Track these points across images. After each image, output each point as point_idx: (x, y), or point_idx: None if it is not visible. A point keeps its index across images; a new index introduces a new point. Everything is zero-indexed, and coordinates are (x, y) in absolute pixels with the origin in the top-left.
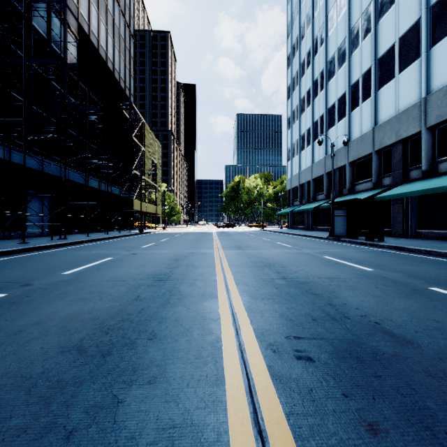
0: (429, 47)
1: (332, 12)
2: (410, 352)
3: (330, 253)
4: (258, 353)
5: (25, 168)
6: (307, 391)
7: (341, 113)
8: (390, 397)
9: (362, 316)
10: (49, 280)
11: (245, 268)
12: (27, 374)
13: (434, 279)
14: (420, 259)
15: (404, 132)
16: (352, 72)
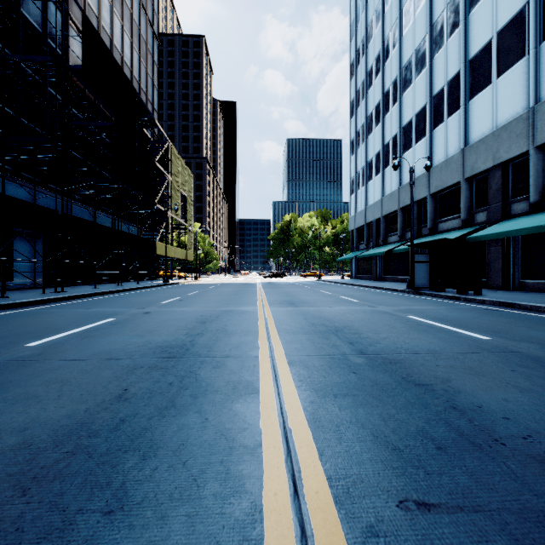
0: (539, 41)
1: (407, 5)
2: None
3: (415, 311)
4: None
5: (4, 197)
6: None
7: (419, 132)
8: None
9: (527, 439)
10: None
11: (301, 335)
12: None
13: None
14: (544, 320)
15: (504, 153)
16: (434, 79)
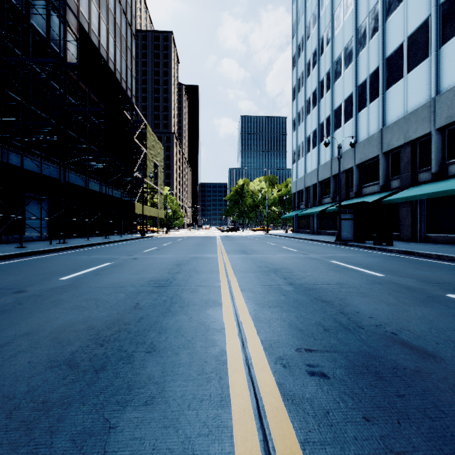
0: (439, 45)
1: (338, 11)
2: (433, 367)
3: (337, 257)
4: (266, 368)
5: (22, 170)
6: (323, 414)
7: (347, 114)
8: (417, 421)
9: (377, 326)
10: (45, 286)
11: (250, 273)
12: (10, 393)
13: (449, 285)
14: (431, 264)
15: (412, 133)
16: (359, 72)
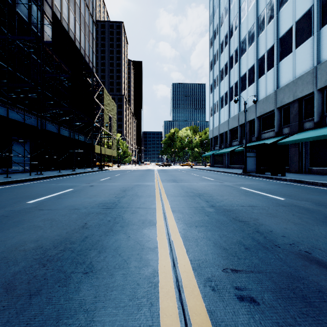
0: (320, 27)
1: (243, 5)
2: None
3: (245, 185)
4: (196, 292)
5: (8, 119)
6: None
7: (250, 80)
8: None
9: (291, 245)
10: (14, 208)
11: (179, 197)
12: None
13: None
14: (318, 190)
15: (299, 93)
16: (259, 49)
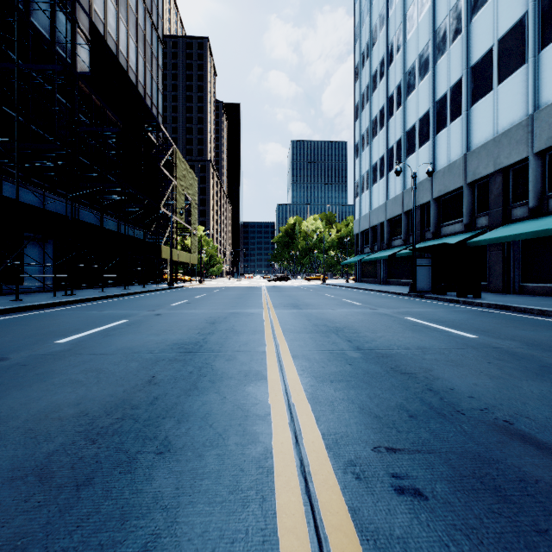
0: (538, 50)
1: (411, 10)
2: None
3: (414, 313)
4: (331, 482)
5: (18, 204)
6: None
7: (423, 137)
8: None
9: (483, 410)
10: (34, 352)
11: (304, 334)
12: None
13: None
14: (534, 321)
15: (504, 159)
16: (437, 84)
